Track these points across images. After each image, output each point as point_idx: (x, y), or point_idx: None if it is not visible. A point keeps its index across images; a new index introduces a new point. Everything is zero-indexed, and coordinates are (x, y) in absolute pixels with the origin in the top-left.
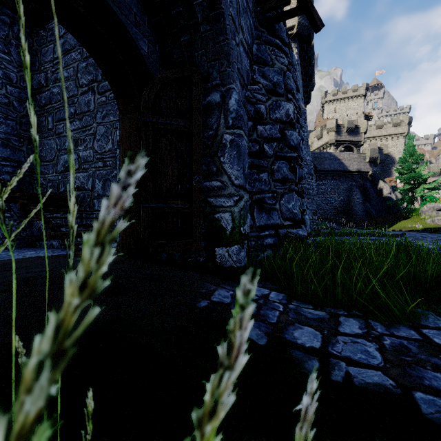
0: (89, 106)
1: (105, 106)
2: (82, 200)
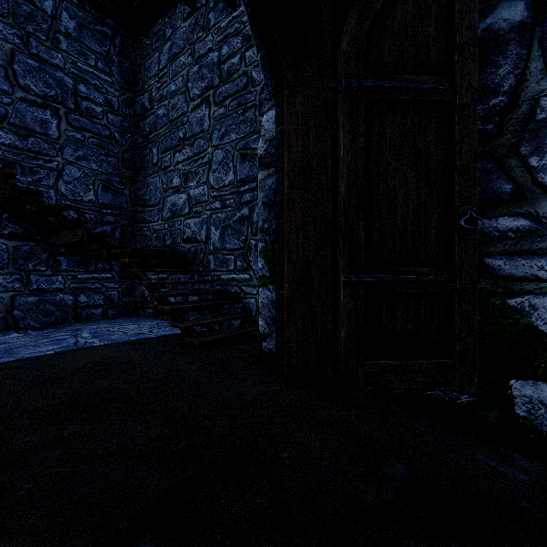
0: (202, 124)
1: (223, 120)
2: (193, 255)
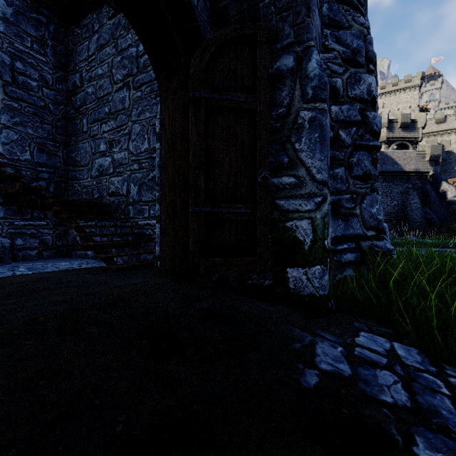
0: (124, 103)
1: (140, 102)
2: (116, 206)
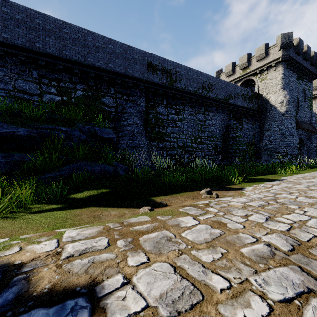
0: None
1: None
2: None
